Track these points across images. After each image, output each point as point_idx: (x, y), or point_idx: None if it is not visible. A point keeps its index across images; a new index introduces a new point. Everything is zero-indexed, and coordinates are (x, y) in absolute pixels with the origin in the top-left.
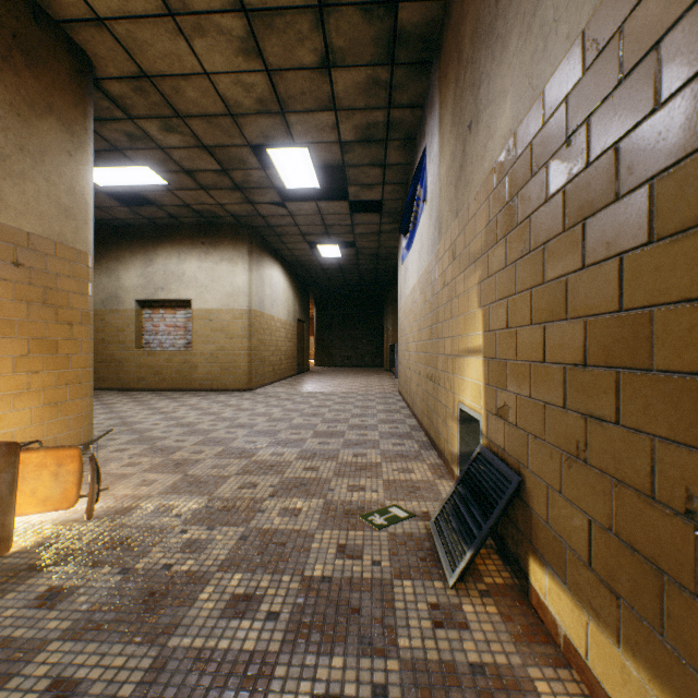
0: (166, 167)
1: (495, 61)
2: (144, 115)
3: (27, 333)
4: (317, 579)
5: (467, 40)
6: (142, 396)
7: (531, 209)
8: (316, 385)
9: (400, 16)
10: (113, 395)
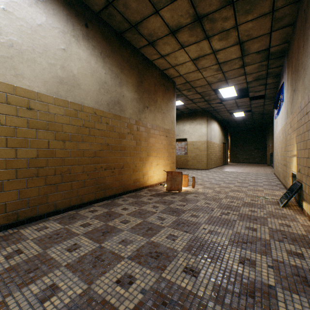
0: (184, 100)
1: (298, 81)
2: (183, 90)
3: (167, 151)
4: (246, 202)
5: (293, 65)
6: None
7: (302, 124)
8: (233, 169)
9: (270, 50)
10: None
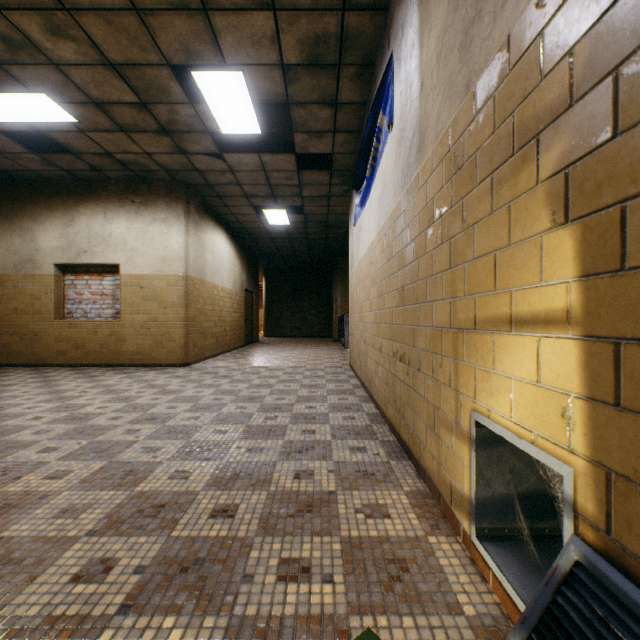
0: (68, 95)
1: None
2: (14, 2)
3: None
4: None
5: None
6: (56, 374)
7: None
8: (262, 358)
9: None
10: (22, 373)
